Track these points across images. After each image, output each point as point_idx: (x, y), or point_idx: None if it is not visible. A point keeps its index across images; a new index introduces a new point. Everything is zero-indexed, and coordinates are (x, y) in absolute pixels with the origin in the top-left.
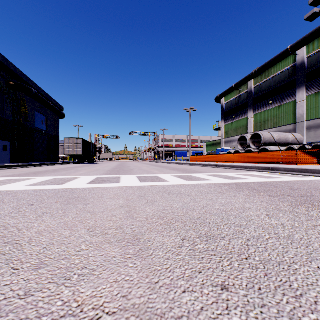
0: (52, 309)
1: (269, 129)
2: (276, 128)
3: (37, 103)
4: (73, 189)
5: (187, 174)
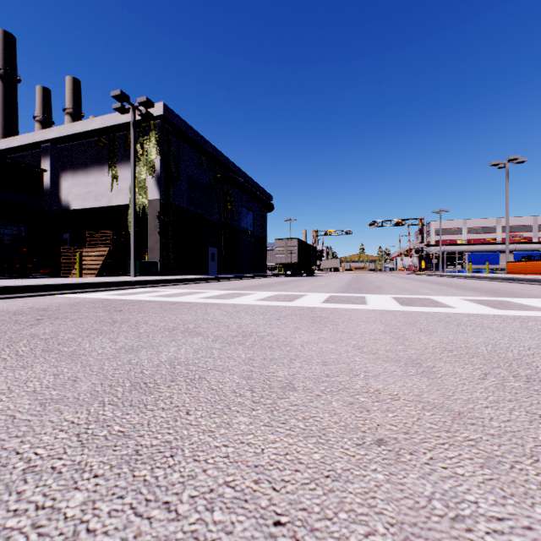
0: (354, 387)
1: None
2: None
3: (242, 195)
4: (309, 308)
5: (498, 298)
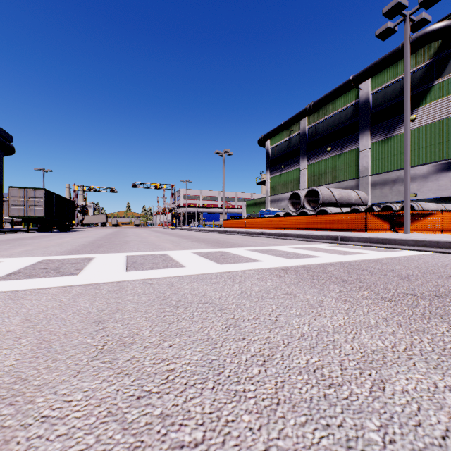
0: None
1: (327, 185)
2: (335, 184)
3: None
4: None
5: (220, 250)
